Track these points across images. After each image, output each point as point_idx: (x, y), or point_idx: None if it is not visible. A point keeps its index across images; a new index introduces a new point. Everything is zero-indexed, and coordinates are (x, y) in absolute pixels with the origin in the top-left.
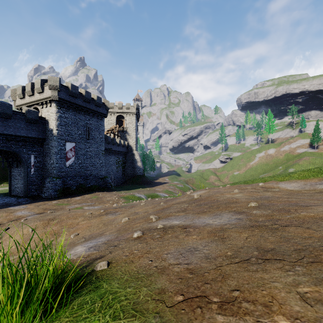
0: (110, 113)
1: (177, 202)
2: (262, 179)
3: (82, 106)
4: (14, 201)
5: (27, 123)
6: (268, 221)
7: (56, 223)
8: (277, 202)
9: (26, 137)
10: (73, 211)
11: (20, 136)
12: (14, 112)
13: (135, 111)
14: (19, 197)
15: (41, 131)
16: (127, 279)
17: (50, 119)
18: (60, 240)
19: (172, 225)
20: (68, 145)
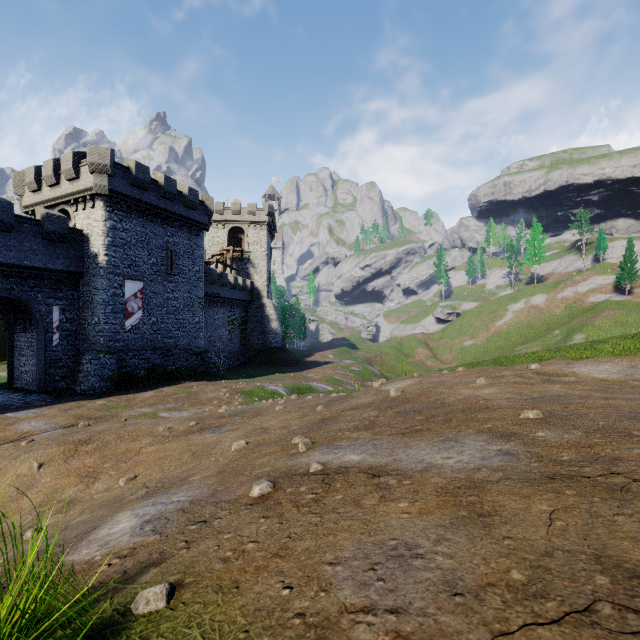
0: (217, 223)
1: (354, 405)
2: (532, 356)
3: (158, 207)
4: (17, 400)
5: (44, 241)
6: (589, 464)
7: (92, 450)
8: (587, 409)
9: (43, 269)
10: (133, 424)
11: (30, 267)
12: (18, 218)
13: (266, 219)
14: (29, 391)
15: (73, 258)
16: None
17: (92, 234)
18: (96, 491)
19: (344, 465)
20: (130, 286)
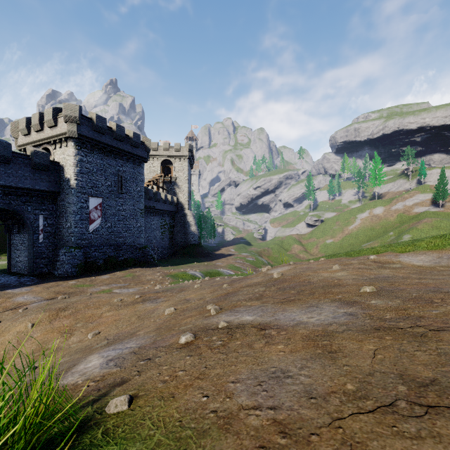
0: (153, 157)
1: (248, 283)
2: (372, 250)
3: (112, 146)
4: (14, 280)
5: (32, 170)
6: (403, 320)
7: (68, 314)
8: (406, 286)
9: (32, 189)
10: (96, 297)
11: (23, 188)
12: (14, 154)
13: (187, 154)
14: (22, 275)
15: (53, 181)
16: (160, 440)
17: (66, 165)
18: (72, 342)
19: (241, 322)
20: (92, 201)
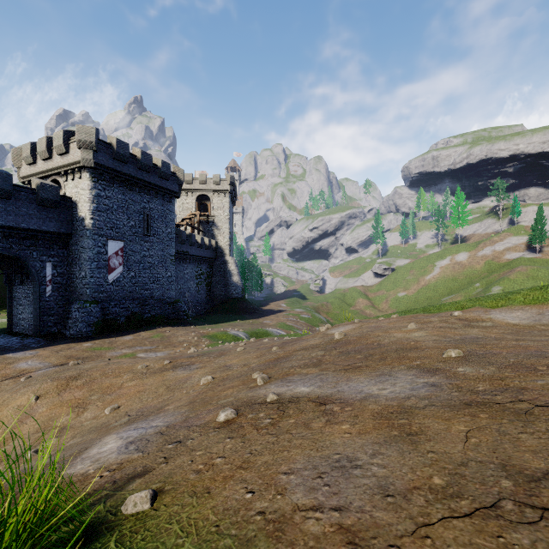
0: (186, 192)
1: (304, 346)
2: (456, 305)
3: (136, 177)
4: (16, 342)
5: (39, 207)
6: (500, 393)
7: (81, 384)
8: (500, 349)
9: (38, 230)
10: (116, 362)
11: (27, 229)
12: (16, 187)
13: (229, 188)
14: (25, 335)
15: (64, 221)
16: None
17: (79, 201)
18: (85, 419)
19: (295, 395)
20: (112, 246)
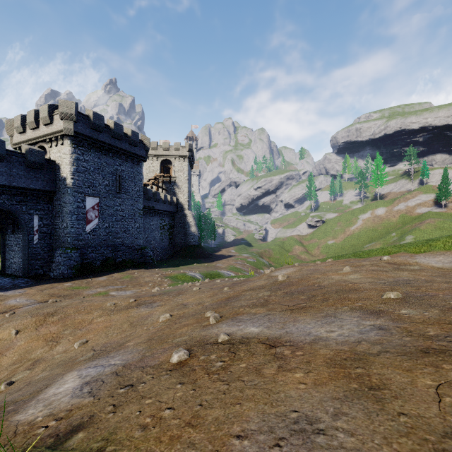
0: (152, 157)
1: (251, 286)
2: (383, 251)
3: (110, 144)
4: (8, 282)
5: (27, 168)
6: None
7: (57, 320)
8: (436, 291)
9: (26, 188)
10: (88, 300)
11: (17, 187)
12: (8, 152)
13: (187, 154)
14: (16, 276)
15: (48, 180)
16: None
17: (62, 163)
18: (57, 352)
19: (245, 336)
20: (89, 201)
